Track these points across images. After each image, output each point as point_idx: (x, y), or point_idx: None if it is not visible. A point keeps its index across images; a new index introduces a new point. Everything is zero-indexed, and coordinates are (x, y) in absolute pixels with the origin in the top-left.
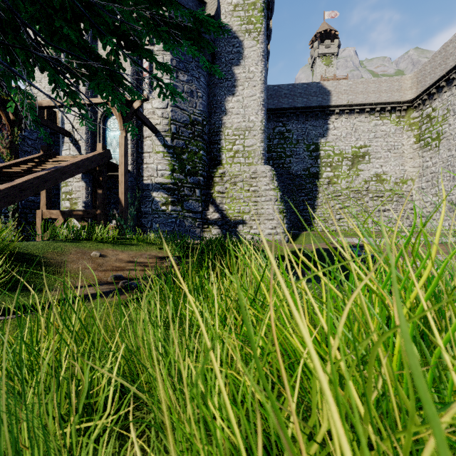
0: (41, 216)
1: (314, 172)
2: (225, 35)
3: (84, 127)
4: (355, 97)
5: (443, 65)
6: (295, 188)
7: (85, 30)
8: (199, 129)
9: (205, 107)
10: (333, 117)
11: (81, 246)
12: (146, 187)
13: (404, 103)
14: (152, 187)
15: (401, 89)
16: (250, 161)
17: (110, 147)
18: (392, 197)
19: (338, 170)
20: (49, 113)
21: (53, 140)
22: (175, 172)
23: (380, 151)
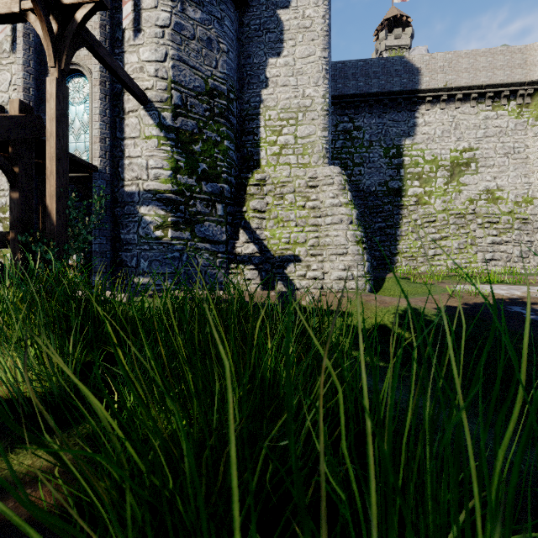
0: None
1: (395, 187)
2: None
3: (21, 94)
4: (456, 76)
5: None
6: (367, 211)
7: None
8: (223, 104)
9: (233, 71)
10: (422, 107)
11: None
12: (129, 198)
13: (529, 85)
14: (139, 197)
15: (525, 64)
16: (306, 160)
17: (70, 130)
18: (511, 223)
19: (431, 185)
20: None
21: None
22: (180, 172)
23: (492, 156)
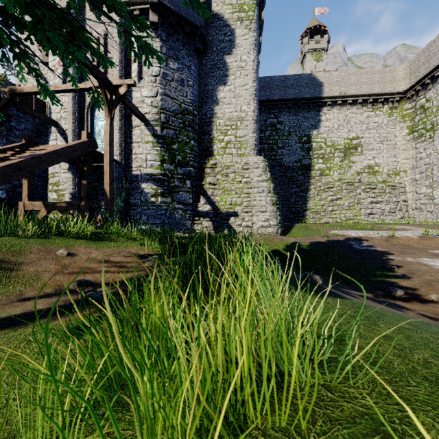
0: (23, 208)
1: (306, 163)
2: (217, 23)
3: (71, 116)
4: (347, 88)
5: (438, 54)
6: (287, 180)
7: None
8: (190, 119)
9: (196, 97)
10: (325, 108)
11: (47, 243)
12: (135, 178)
13: (397, 94)
14: (141, 178)
15: (394, 80)
16: (242, 152)
17: (98, 137)
18: (384, 189)
19: (330, 162)
20: (38, 103)
21: (42, 130)
22: (165, 162)
23: (372, 142)
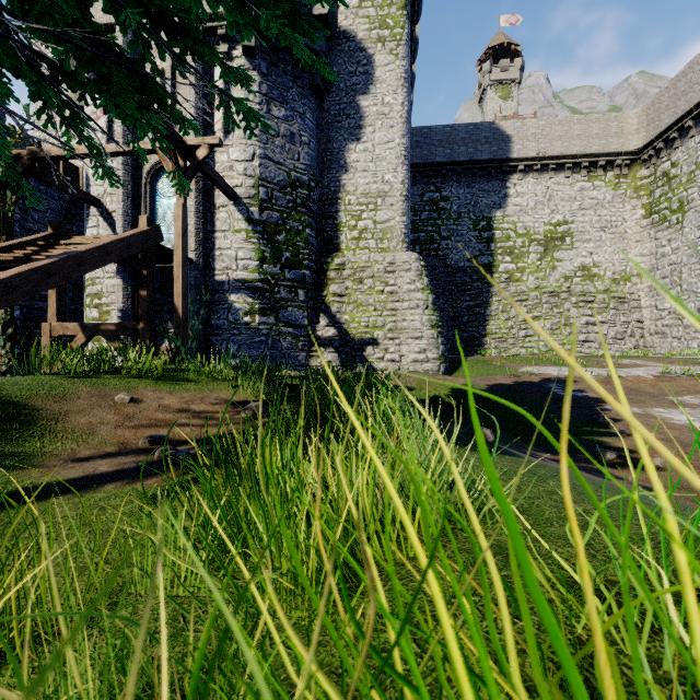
0: (50, 333)
1: (485, 262)
2: (345, 46)
3: (121, 191)
4: (549, 145)
5: (690, 93)
6: (455, 288)
7: (89, 1)
8: (304, 194)
9: (314, 160)
10: (514, 176)
11: (100, 385)
12: (219, 287)
13: (626, 155)
14: (229, 285)
15: (622, 132)
16: (385, 245)
17: (163, 222)
18: (607, 303)
19: (523, 260)
20: (68, 170)
21: (74, 212)
22: (266, 262)
23: (588, 230)
